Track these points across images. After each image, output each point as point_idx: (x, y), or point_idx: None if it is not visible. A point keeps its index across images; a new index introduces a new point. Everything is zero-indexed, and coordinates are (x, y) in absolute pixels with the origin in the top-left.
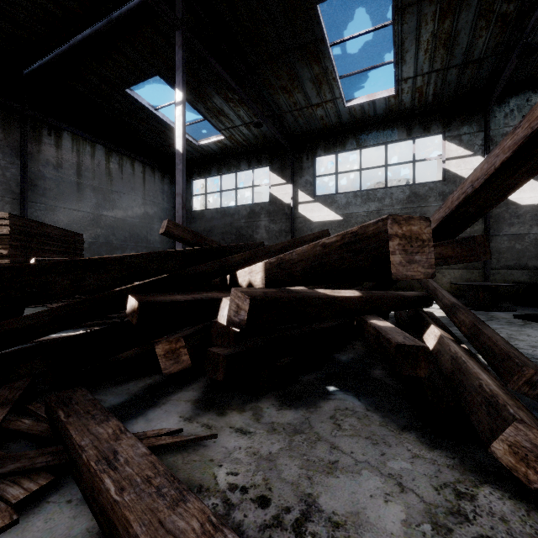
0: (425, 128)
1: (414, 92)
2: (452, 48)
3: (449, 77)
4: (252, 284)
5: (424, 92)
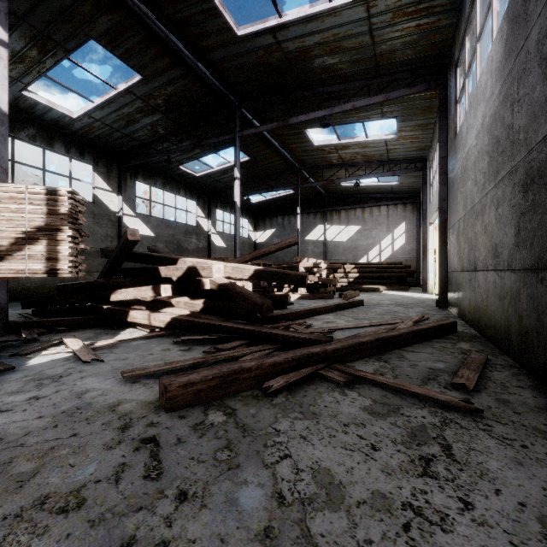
0: (81, 154)
1: (88, 126)
2: (130, 125)
3: (114, 135)
4: (231, 277)
5: (93, 131)
